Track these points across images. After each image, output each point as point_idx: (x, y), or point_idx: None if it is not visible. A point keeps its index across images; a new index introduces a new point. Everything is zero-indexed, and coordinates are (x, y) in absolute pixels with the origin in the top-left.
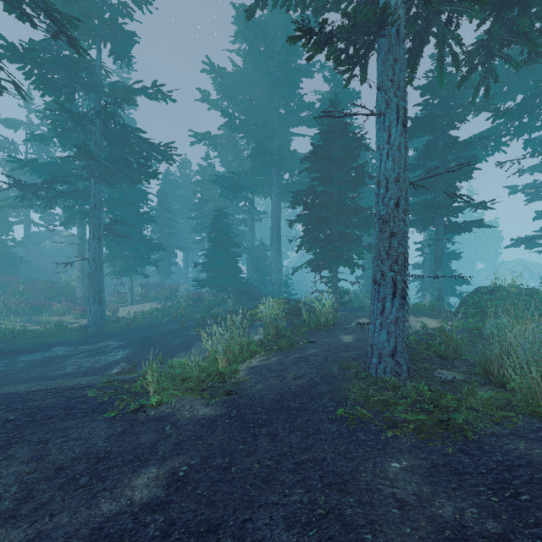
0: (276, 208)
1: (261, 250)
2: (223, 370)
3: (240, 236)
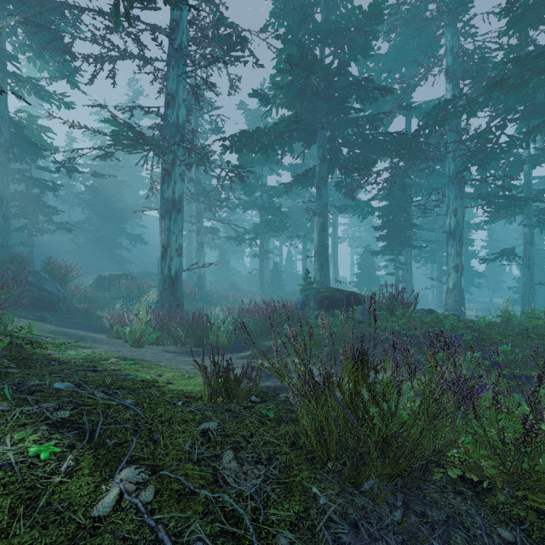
0: None
1: None
2: None
3: None
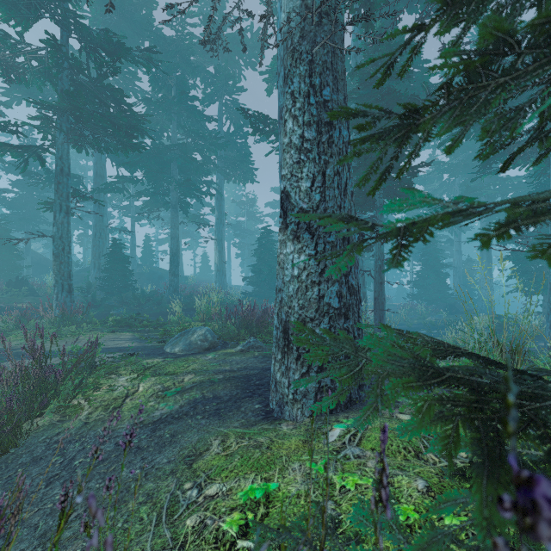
0: (486, 232)
1: (467, 266)
2: (461, 344)
3: (444, 253)
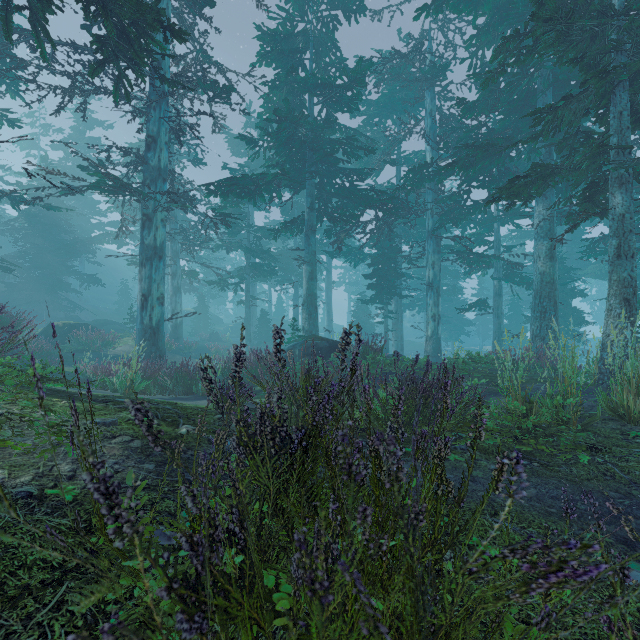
0: None
1: None
2: None
3: None
